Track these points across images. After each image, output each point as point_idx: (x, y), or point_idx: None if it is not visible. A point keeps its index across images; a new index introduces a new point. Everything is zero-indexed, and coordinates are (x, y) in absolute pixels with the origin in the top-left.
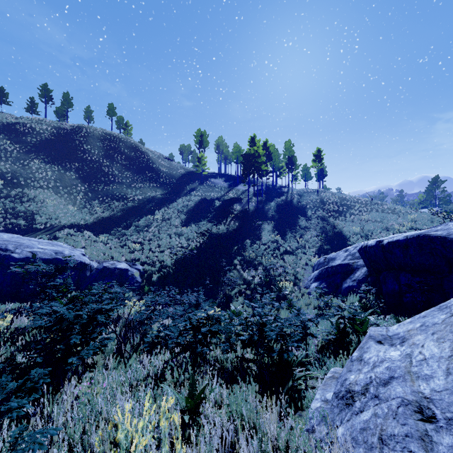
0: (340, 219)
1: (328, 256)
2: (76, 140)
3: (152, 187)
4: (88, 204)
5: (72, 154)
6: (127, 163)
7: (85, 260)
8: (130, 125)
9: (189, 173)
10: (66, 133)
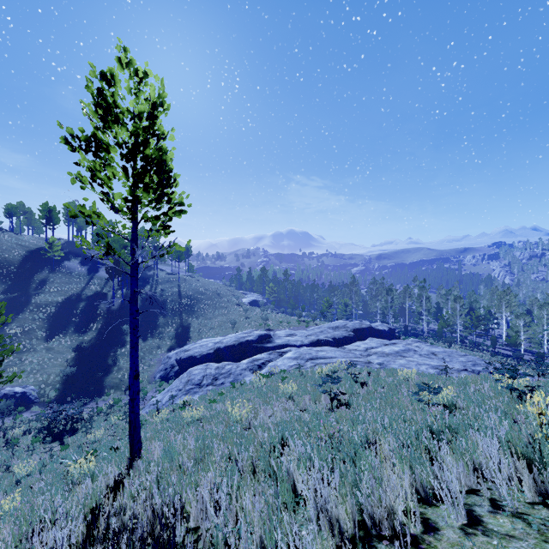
0: (191, 313)
1: (169, 356)
2: None
3: None
4: None
5: None
6: None
7: None
8: None
9: (31, 253)
10: None
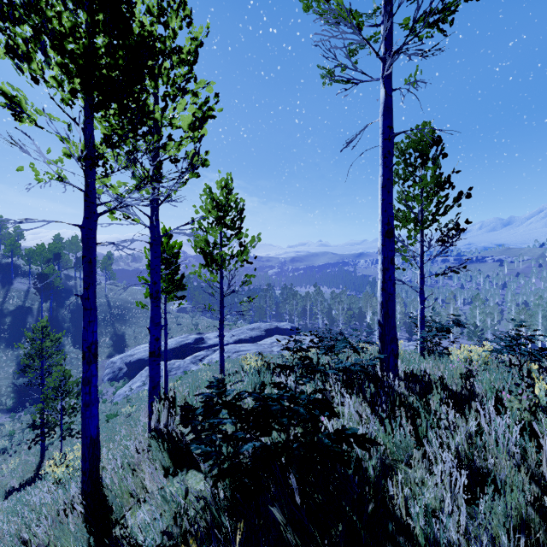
0: (123, 322)
1: (114, 361)
2: None
3: None
4: None
5: None
6: None
7: None
8: None
9: None
10: None
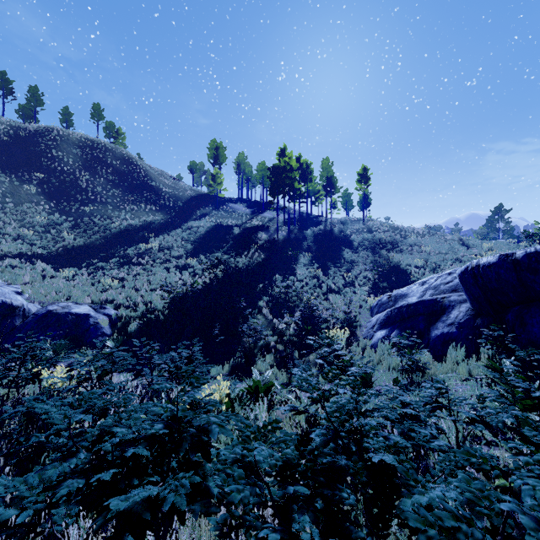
0: (395, 252)
1: (395, 293)
2: (42, 144)
3: (149, 211)
4: (54, 228)
5: (34, 162)
6: (115, 179)
7: (13, 299)
8: (123, 133)
9: (200, 195)
10: (27, 134)
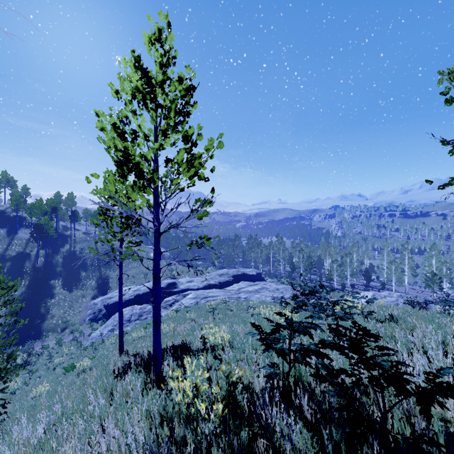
0: (108, 267)
1: (95, 303)
2: None
3: None
4: None
5: None
6: None
7: None
8: None
9: None
10: None
